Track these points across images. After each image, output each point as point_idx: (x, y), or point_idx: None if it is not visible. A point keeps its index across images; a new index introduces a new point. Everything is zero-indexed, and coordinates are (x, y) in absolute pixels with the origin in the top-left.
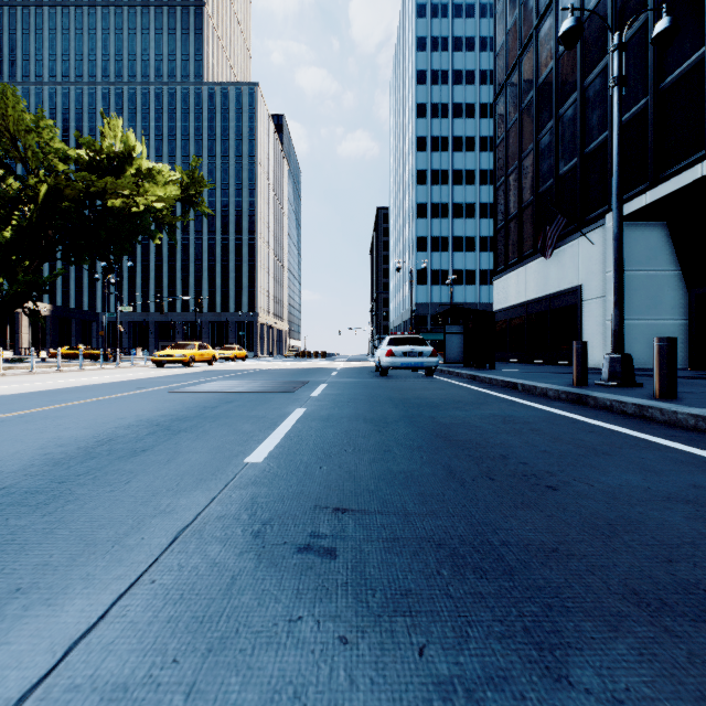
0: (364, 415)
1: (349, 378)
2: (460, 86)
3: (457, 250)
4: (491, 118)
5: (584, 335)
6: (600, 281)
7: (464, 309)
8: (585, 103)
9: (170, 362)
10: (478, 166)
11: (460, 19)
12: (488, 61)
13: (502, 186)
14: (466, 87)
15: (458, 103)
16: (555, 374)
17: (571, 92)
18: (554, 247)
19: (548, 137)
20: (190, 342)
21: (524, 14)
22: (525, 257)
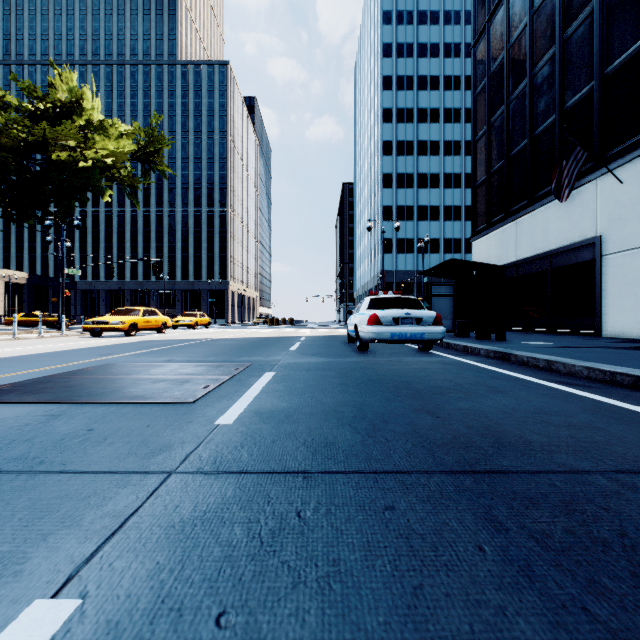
0: None
1: (314, 357)
2: (425, 59)
3: (421, 220)
4: (455, 90)
5: (605, 298)
6: (633, 229)
7: (465, 262)
8: (605, 11)
9: (104, 330)
10: (442, 136)
11: None
12: (452, 34)
13: (483, 138)
14: (430, 60)
15: (423, 75)
16: (625, 351)
17: (584, 4)
18: (572, 187)
19: (548, 68)
20: (134, 307)
21: None
22: (515, 211)
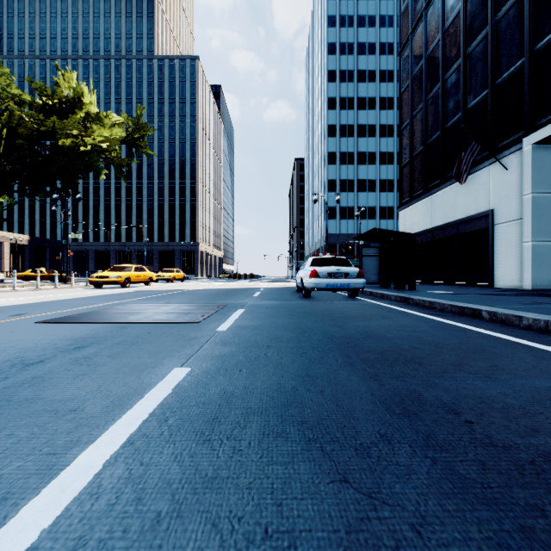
0: (298, 399)
1: (271, 301)
2: (363, 56)
3: (361, 191)
4: (389, 82)
5: (495, 257)
6: (515, 205)
7: (385, 231)
8: (496, 36)
9: (105, 283)
10: (378, 121)
11: (363, 1)
12: (386, 35)
13: (407, 128)
14: (368, 57)
15: (362, 69)
16: (492, 296)
17: (481, 28)
18: (469, 172)
19: (455, 75)
20: (127, 265)
21: None
22: (431, 188)
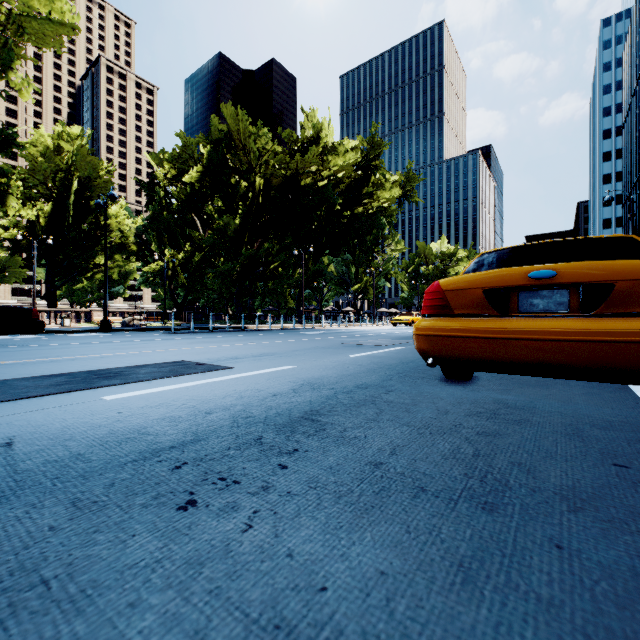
0: None
1: None
2: None
3: None
4: None
5: None
6: None
7: None
8: None
9: None
10: None
11: None
12: None
13: None
14: None
15: None
16: None
17: None
18: None
19: None
20: None
21: (627, 185)
22: None
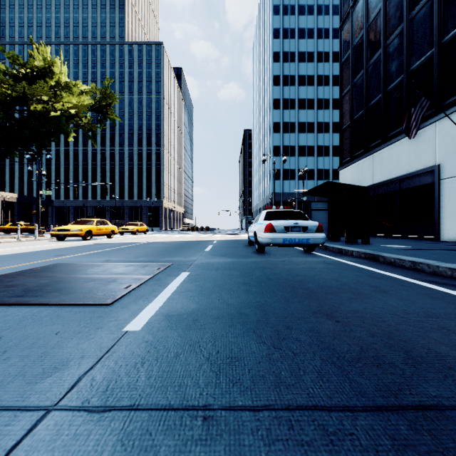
0: None
1: (222, 257)
2: (303, 40)
3: (301, 155)
4: (325, 62)
5: (442, 211)
6: None
7: (338, 184)
8: None
9: (66, 236)
10: (316, 96)
11: None
12: (323, 22)
13: (347, 94)
14: (307, 40)
15: (302, 51)
16: None
17: None
18: (418, 127)
19: (397, 40)
20: (89, 218)
21: None
22: (372, 147)
